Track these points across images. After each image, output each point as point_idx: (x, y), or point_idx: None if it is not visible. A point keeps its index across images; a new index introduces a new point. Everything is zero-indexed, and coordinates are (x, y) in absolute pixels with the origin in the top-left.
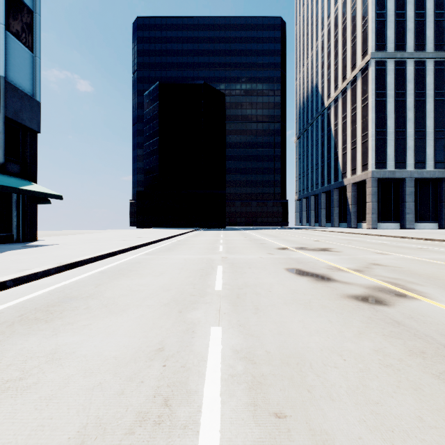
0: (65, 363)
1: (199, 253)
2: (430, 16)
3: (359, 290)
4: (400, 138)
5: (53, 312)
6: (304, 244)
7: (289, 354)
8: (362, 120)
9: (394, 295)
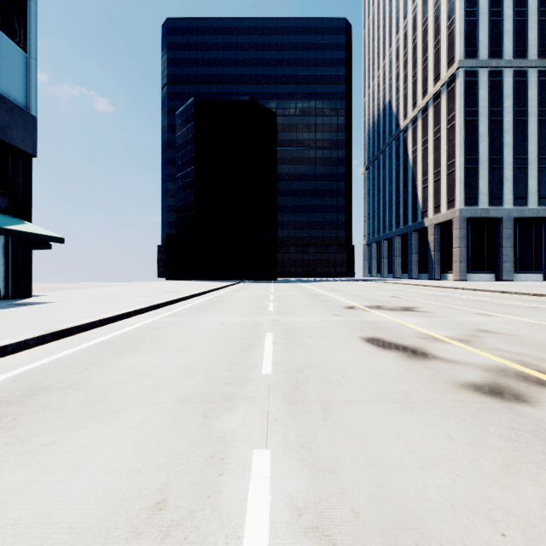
0: None
1: (242, 314)
2: (532, 14)
3: (476, 374)
4: (496, 168)
5: (3, 417)
6: (379, 301)
7: (396, 520)
8: (448, 145)
9: (532, 384)
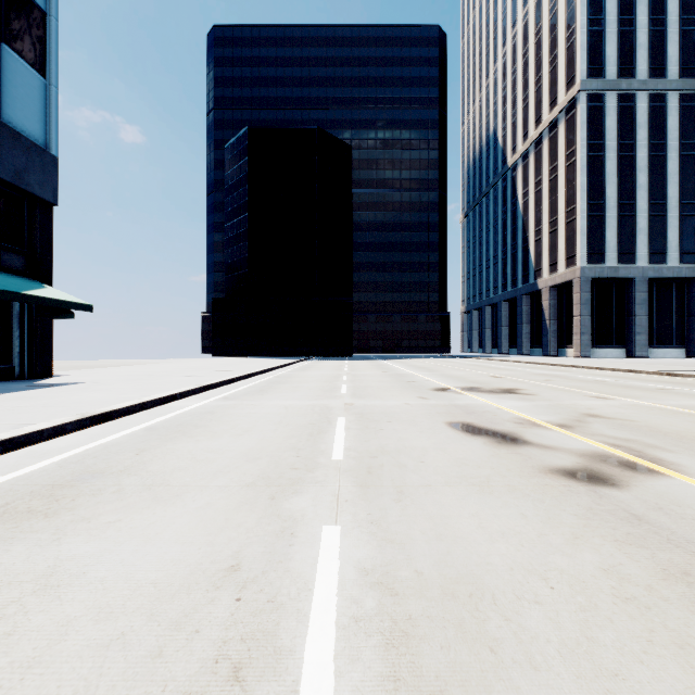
0: (65, 594)
1: (309, 397)
2: (673, 23)
3: (569, 459)
4: (627, 215)
5: (61, 499)
6: (476, 382)
7: (456, 578)
8: (567, 187)
9: (627, 469)
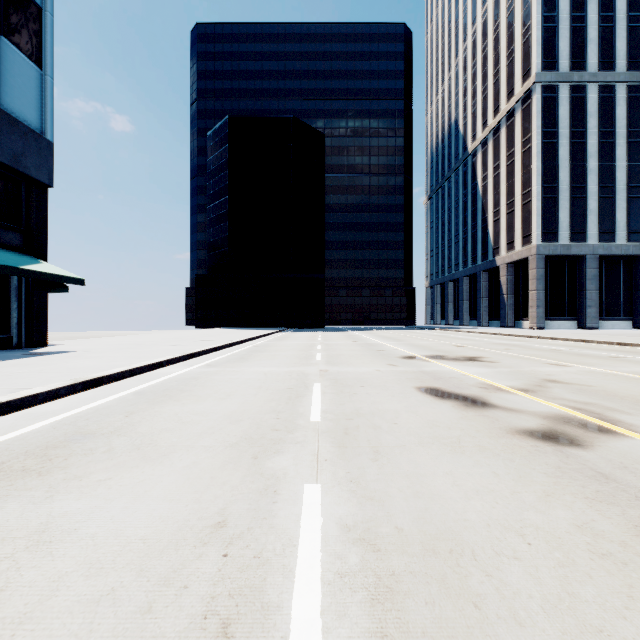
0: (57, 550)
1: (287, 364)
2: (621, 20)
3: (534, 421)
4: (578, 198)
5: (54, 458)
6: (440, 351)
7: (435, 534)
8: (523, 171)
9: (590, 430)
